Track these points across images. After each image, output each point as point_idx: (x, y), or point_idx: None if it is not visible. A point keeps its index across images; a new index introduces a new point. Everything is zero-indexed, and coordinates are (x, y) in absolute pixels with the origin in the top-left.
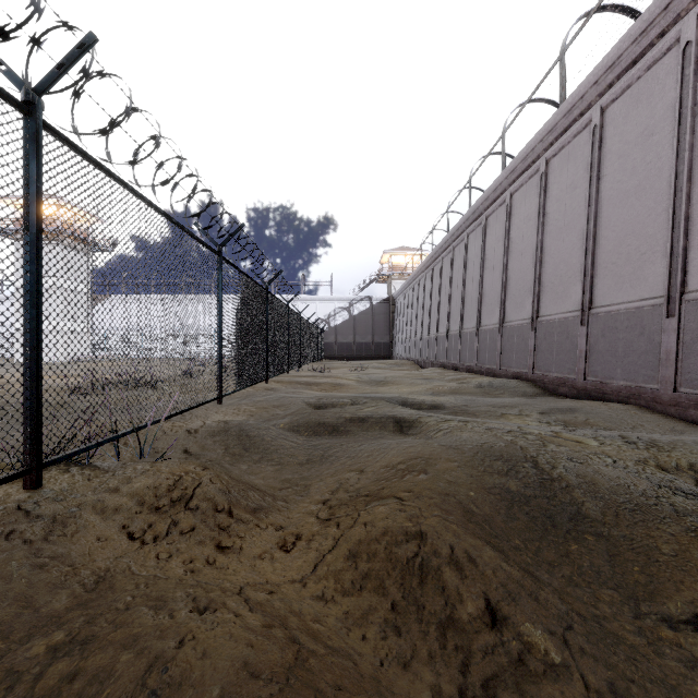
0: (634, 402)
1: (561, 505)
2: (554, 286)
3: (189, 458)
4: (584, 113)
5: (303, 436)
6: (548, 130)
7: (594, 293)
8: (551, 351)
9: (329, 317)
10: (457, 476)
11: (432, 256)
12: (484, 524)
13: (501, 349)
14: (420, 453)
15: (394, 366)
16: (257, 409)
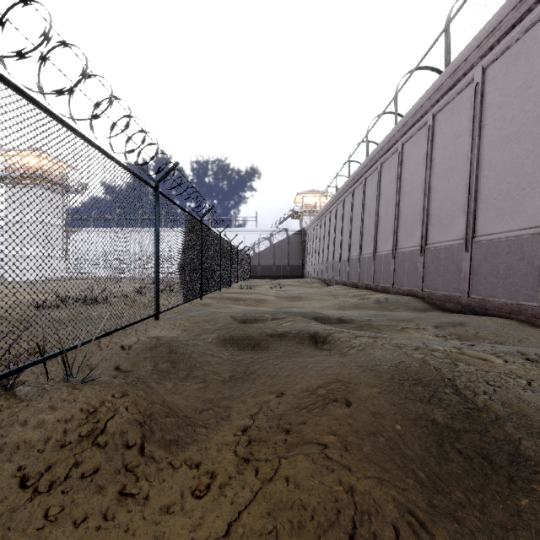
0: (515, 318)
1: (496, 443)
2: (440, 218)
3: (118, 376)
4: (466, 74)
5: (228, 351)
6: (435, 89)
7: (477, 224)
8: (438, 273)
9: (254, 245)
10: (380, 404)
11: (336, 196)
12: (420, 471)
13: (394, 271)
14: (339, 375)
15: (305, 284)
16: (190, 324)
